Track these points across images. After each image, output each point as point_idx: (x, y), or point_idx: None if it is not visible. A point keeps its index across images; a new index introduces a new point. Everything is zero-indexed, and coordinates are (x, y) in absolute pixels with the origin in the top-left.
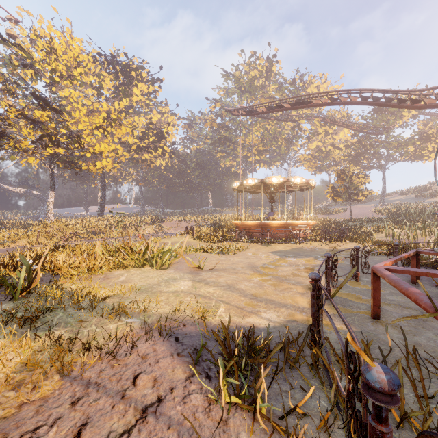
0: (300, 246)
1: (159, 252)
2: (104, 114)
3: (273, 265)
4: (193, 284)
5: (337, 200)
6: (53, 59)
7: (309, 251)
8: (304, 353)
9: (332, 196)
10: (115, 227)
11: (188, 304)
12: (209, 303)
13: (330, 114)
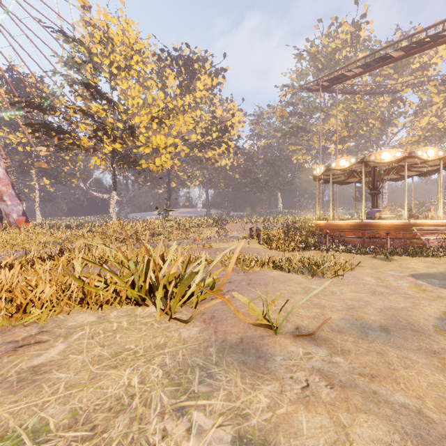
0: None
1: (175, 273)
2: (159, 102)
3: None
4: None
5: None
6: (109, 49)
7: None
8: None
9: None
10: (176, 229)
11: None
12: None
13: None
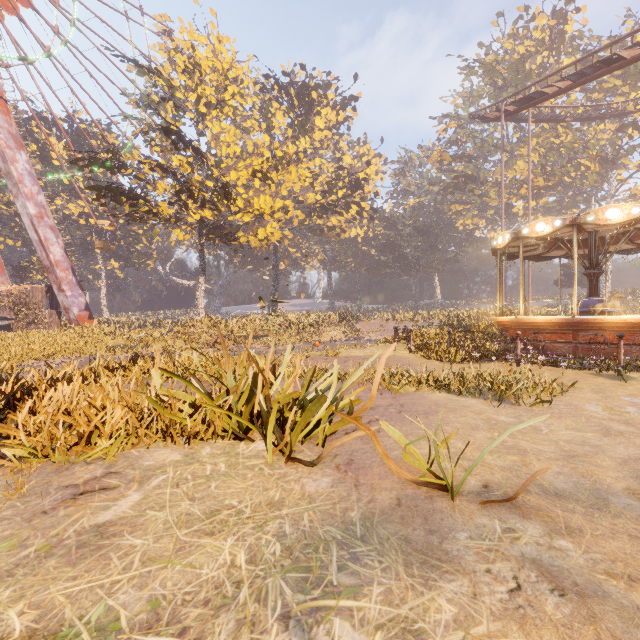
0: None
1: (293, 394)
2: (263, 149)
3: None
4: None
5: None
6: (196, 79)
7: None
8: None
9: None
10: (286, 329)
11: None
12: None
13: None
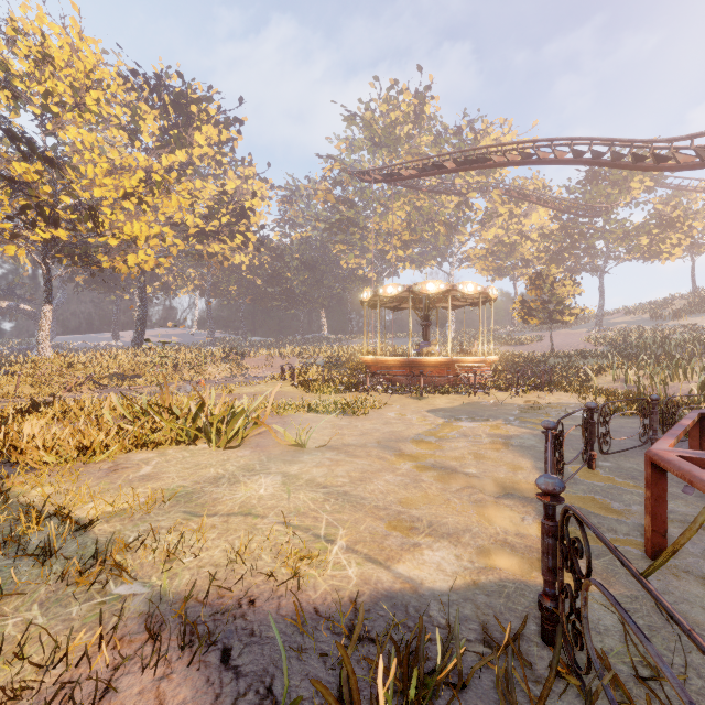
0: (476, 398)
1: (223, 415)
2: (139, 172)
3: (434, 436)
4: (284, 481)
5: (529, 321)
6: (46, 72)
7: (493, 408)
8: (534, 671)
9: (521, 315)
10: (161, 367)
11: (268, 537)
12: (313, 528)
13: (517, 184)
